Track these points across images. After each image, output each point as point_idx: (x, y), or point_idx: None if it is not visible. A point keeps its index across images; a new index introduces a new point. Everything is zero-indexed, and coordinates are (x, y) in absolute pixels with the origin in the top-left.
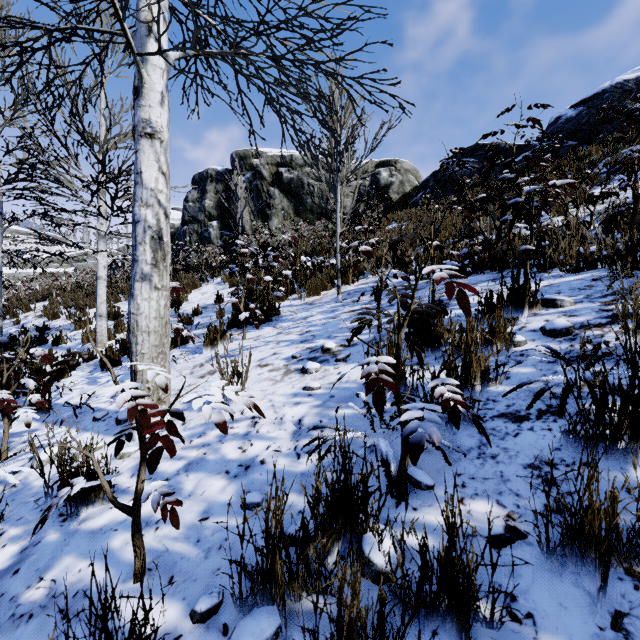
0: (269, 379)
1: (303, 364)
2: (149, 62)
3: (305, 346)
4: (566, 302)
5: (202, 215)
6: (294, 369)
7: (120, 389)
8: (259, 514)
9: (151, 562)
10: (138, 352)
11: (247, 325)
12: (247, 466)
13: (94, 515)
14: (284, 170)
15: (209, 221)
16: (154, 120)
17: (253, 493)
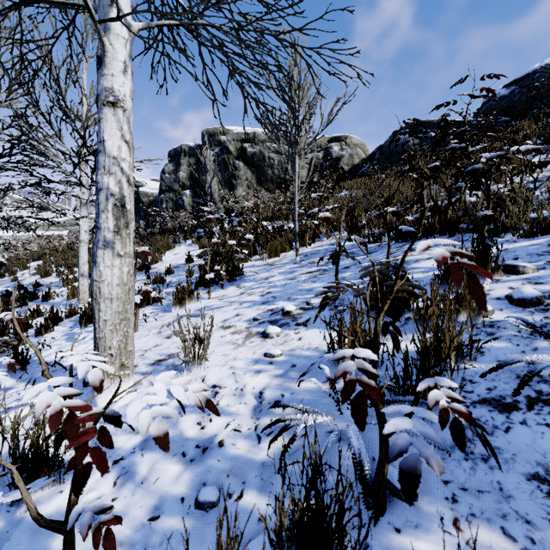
0: (231, 342)
1: (264, 327)
2: (112, 31)
3: (266, 308)
4: (528, 268)
5: (177, 185)
6: (255, 332)
7: (44, 388)
8: (214, 518)
9: None
10: (101, 319)
11: (213, 284)
12: (204, 448)
13: (43, 500)
14: (248, 145)
15: (183, 190)
16: (117, 89)
17: (208, 489)
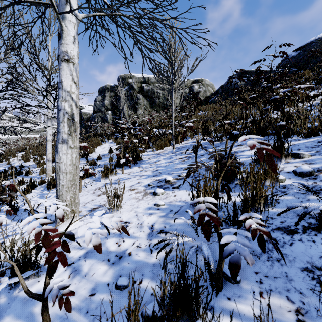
0: (135, 198)
1: (154, 189)
2: (66, 19)
3: (155, 178)
4: (306, 155)
5: (103, 108)
6: (149, 192)
7: (31, 219)
8: (126, 294)
9: None
10: (60, 184)
11: (125, 165)
12: (120, 256)
13: (28, 286)
14: (145, 85)
15: (107, 111)
16: (69, 52)
17: (123, 278)
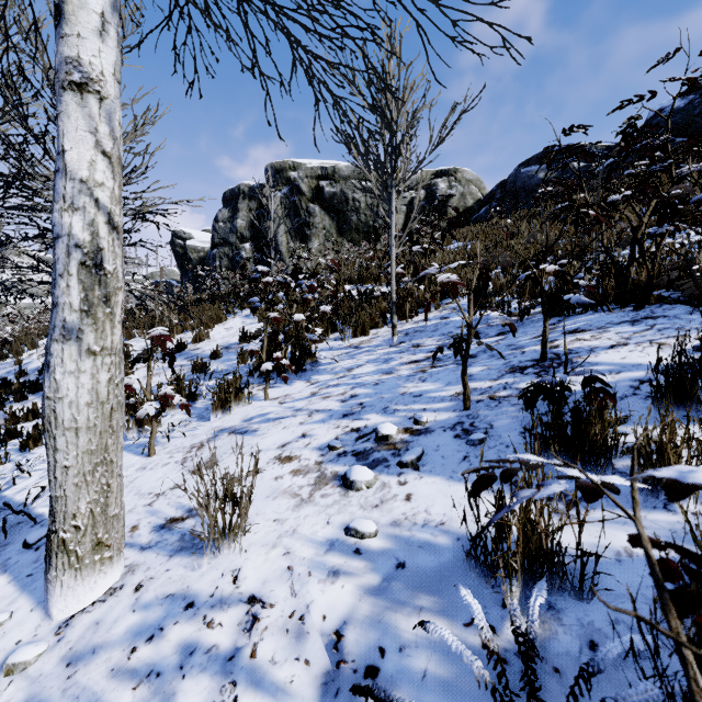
0: (290, 493)
1: (346, 465)
2: None
3: (349, 425)
4: None
5: (233, 237)
6: (331, 475)
7: None
8: None
9: None
10: (58, 464)
11: (274, 376)
12: None
13: None
14: (325, 184)
15: (241, 243)
16: (86, 60)
17: None
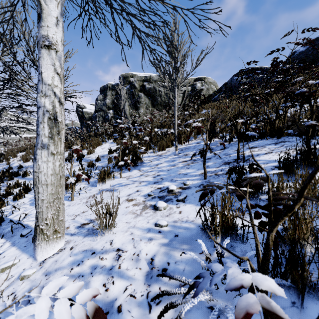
0: (132, 212)
1: (155, 201)
2: None
3: (156, 186)
4: None
5: (105, 107)
6: (149, 205)
7: None
8: None
9: None
10: (39, 198)
11: (124, 168)
12: (106, 312)
13: None
14: (146, 83)
15: (108, 110)
16: (51, 36)
17: None
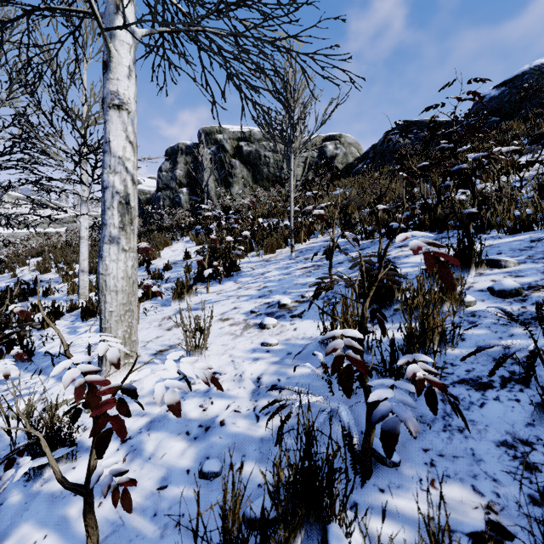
0: (230, 333)
1: (261, 319)
2: (117, 38)
3: (263, 301)
4: (510, 263)
5: (174, 183)
6: (253, 324)
7: (68, 364)
8: (218, 485)
9: (106, 538)
10: (106, 310)
11: (211, 280)
12: (207, 427)
13: None
14: (244, 144)
15: (180, 188)
16: (122, 92)
17: (212, 461)
